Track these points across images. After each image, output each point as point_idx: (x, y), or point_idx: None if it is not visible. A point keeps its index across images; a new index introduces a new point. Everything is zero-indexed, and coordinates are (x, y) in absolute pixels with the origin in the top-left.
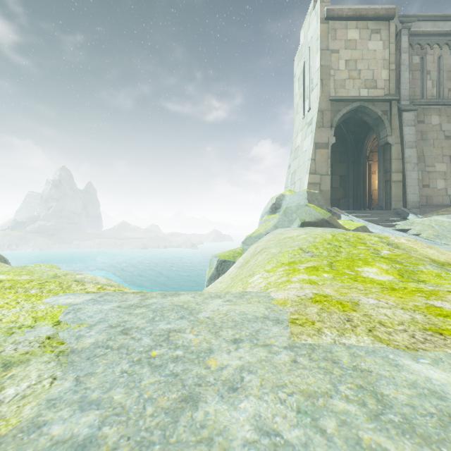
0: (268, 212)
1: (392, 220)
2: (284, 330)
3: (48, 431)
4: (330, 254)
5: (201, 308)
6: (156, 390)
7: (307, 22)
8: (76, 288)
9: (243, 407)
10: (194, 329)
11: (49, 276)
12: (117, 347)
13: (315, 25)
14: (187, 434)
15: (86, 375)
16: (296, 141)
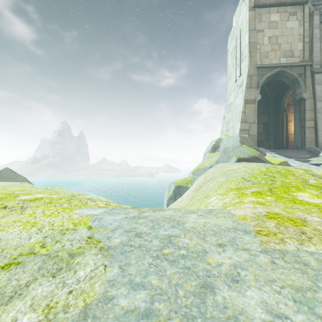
0: (209, 151)
1: (307, 157)
2: (253, 238)
3: (117, 303)
4: (267, 182)
5: (184, 220)
6: (179, 278)
7: (238, 10)
8: (91, 204)
9: (249, 295)
10: (186, 235)
11: (69, 195)
12: (138, 246)
13: (245, 12)
14: (216, 312)
15: (125, 265)
16: (229, 99)
